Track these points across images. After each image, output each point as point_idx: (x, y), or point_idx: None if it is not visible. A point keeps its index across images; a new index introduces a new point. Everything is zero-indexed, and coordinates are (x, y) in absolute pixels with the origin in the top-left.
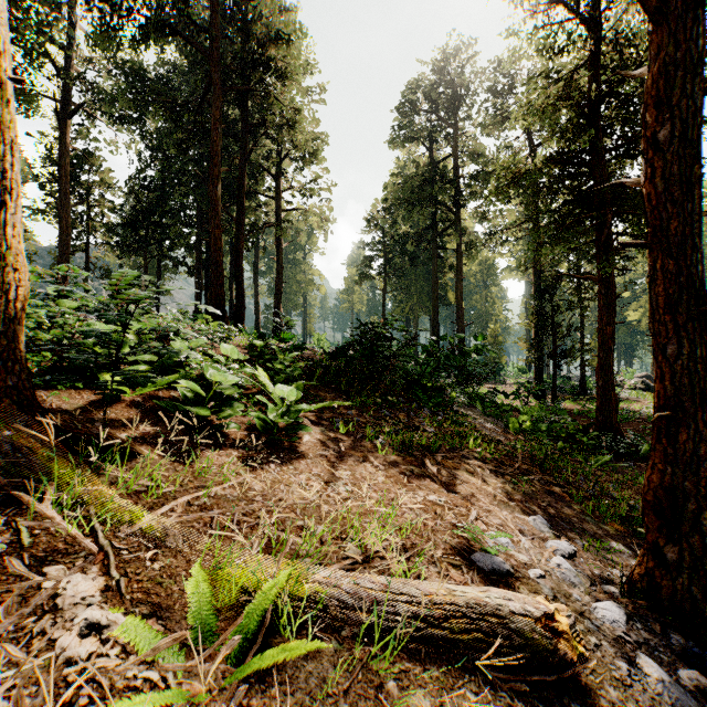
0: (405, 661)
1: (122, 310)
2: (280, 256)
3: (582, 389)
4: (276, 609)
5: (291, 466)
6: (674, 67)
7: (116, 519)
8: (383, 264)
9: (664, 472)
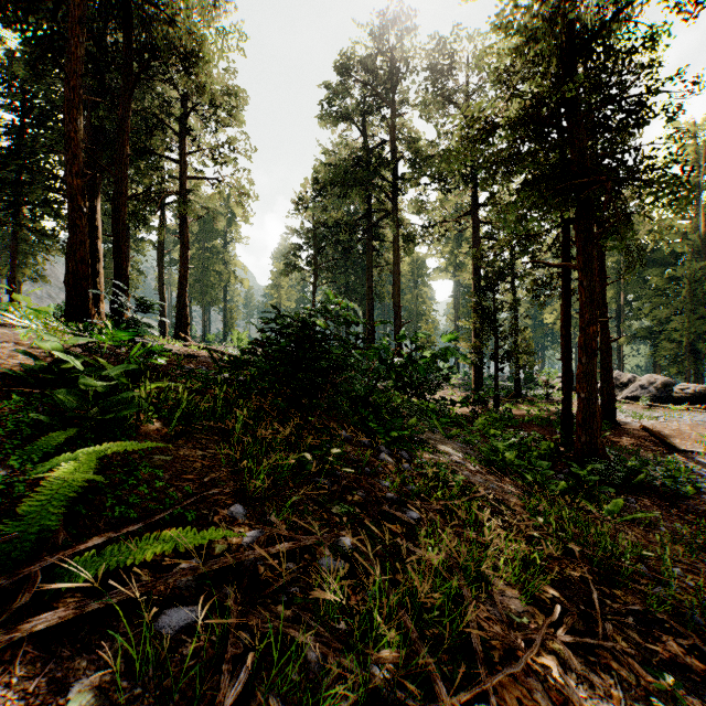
0: None
1: None
2: (184, 234)
3: (517, 391)
4: None
5: None
6: None
7: None
8: (314, 254)
9: None
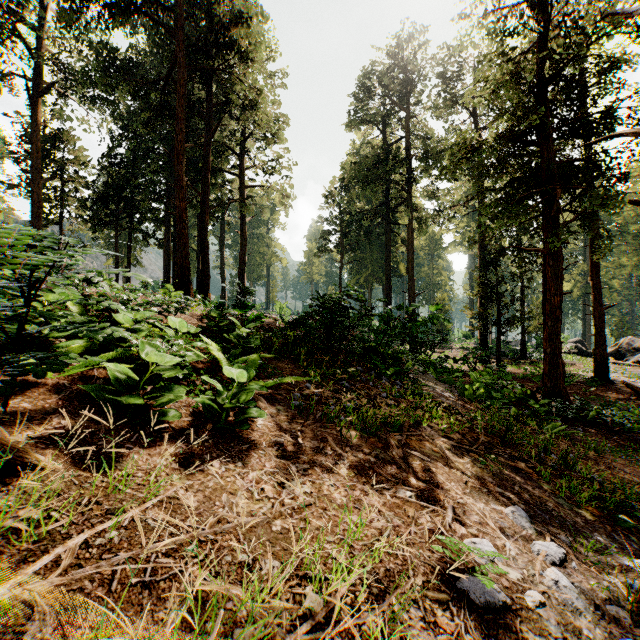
0: None
1: (32, 279)
2: (243, 230)
3: (523, 353)
4: None
5: (239, 463)
6: None
7: None
8: (340, 238)
9: None
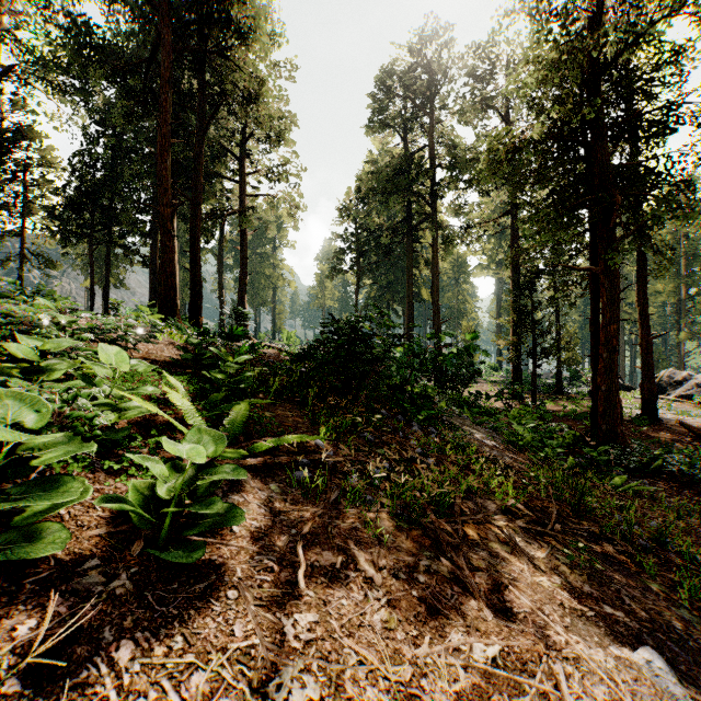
0: None
1: None
2: (244, 246)
3: (558, 388)
4: None
5: (177, 638)
6: None
7: None
8: (356, 258)
9: None
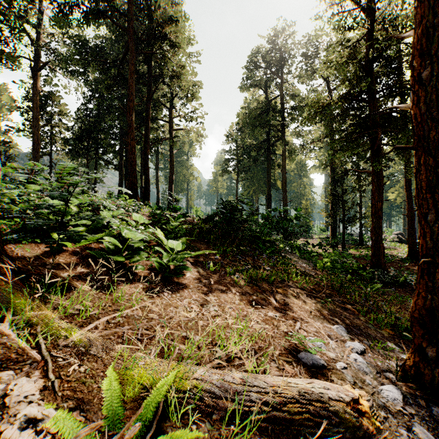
0: (258, 436)
1: (65, 191)
2: (172, 158)
3: (360, 241)
4: (167, 399)
5: (178, 294)
6: (433, 29)
7: (55, 335)
8: (237, 163)
9: (425, 298)
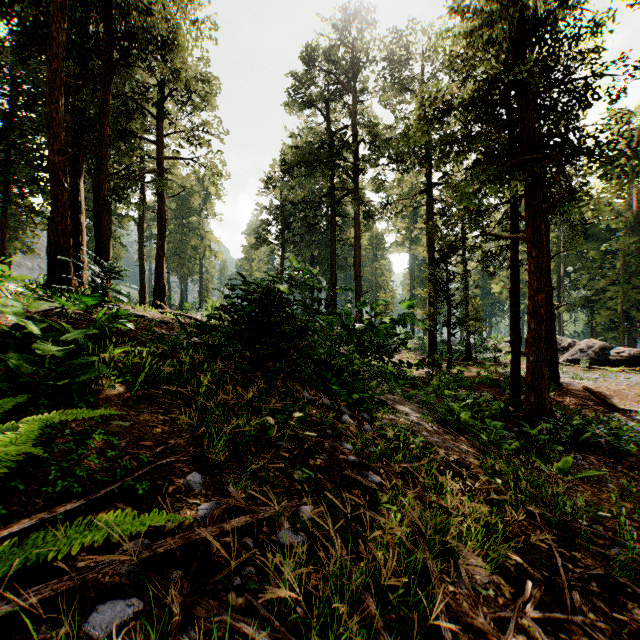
0: None
1: None
2: (162, 210)
3: (468, 354)
4: None
5: None
6: None
7: None
8: (281, 229)
9: None
